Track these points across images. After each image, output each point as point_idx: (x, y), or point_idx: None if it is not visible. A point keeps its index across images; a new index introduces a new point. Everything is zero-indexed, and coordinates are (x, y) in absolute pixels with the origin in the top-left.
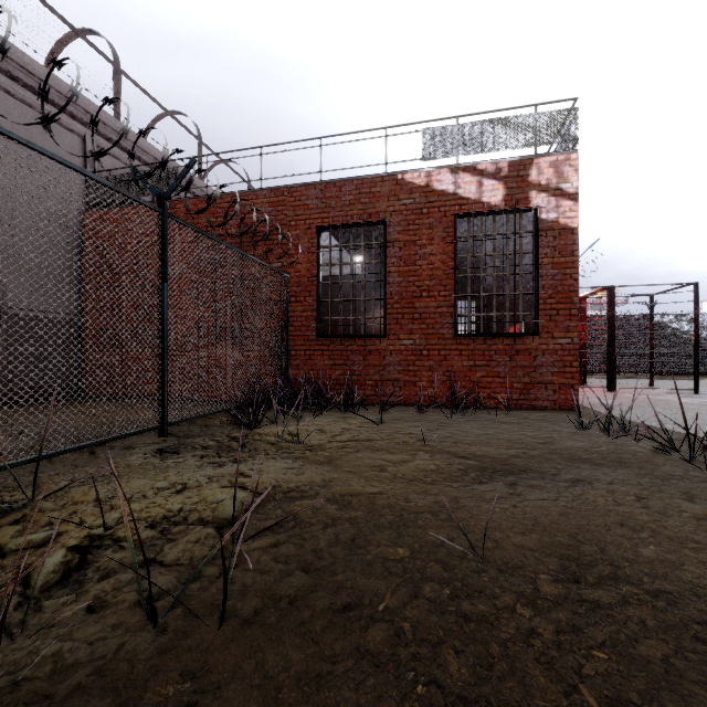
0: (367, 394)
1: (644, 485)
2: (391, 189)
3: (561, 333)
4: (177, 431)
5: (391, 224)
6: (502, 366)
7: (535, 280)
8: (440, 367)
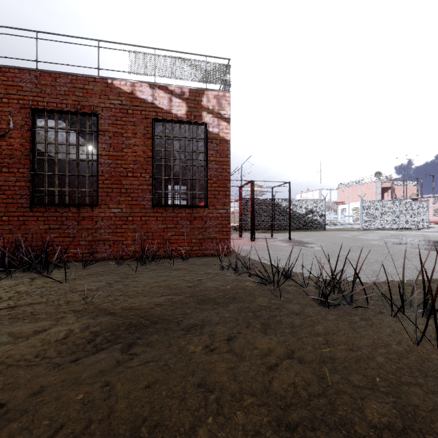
0: (81, 253)
1: (240, 321)
2: (102, 89)
3: (221, 206)
4: None
5: (102, 117)
6: (185, 227)
7: (206, 170)
8: (142, 229)
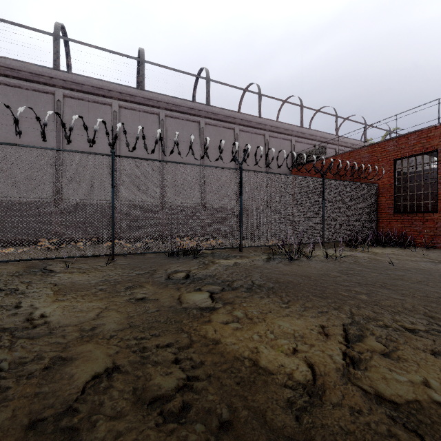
0: (424, 242)
1: None
2: None
3: None
4: (326, 246)
5: None
6: None
7: None
8: None
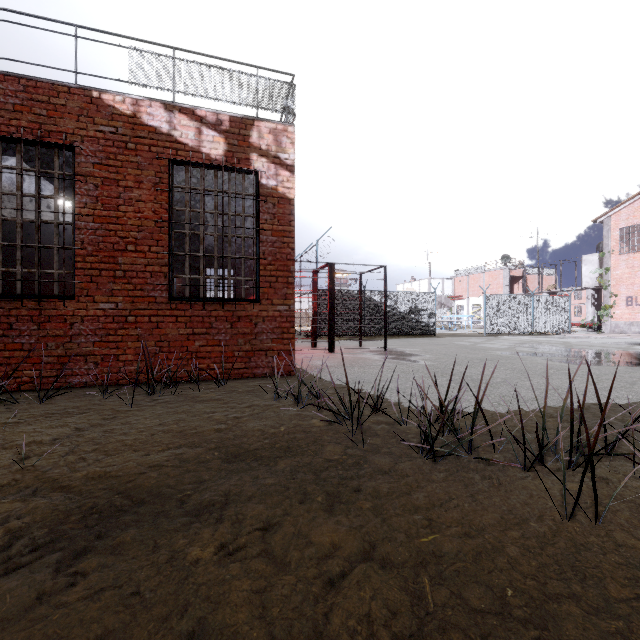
0: (44, 376)
1: (291, 490)
2: (83, 107)
3: (280, 300)
4: None
5: (83, 152)
6: (223, 333)
7: (256, 245)
8: (151, 336)
